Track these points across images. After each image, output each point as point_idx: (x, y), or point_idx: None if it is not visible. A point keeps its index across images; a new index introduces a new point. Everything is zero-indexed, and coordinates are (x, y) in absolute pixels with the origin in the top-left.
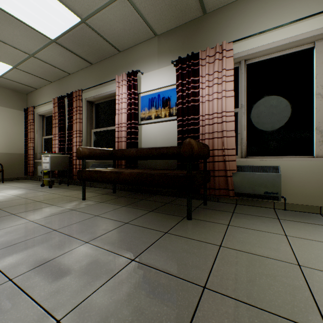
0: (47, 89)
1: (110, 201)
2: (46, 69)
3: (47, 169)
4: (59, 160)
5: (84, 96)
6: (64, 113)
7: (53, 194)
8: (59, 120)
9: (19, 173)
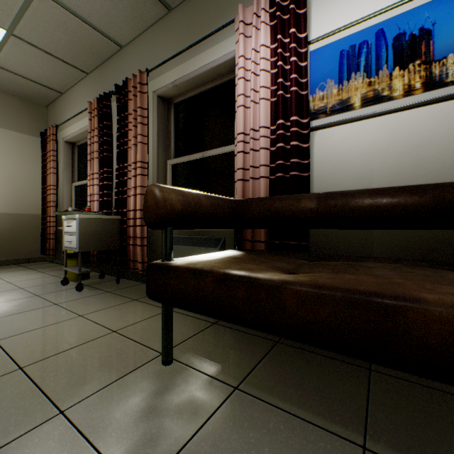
0: (79, 89)
1: (262, 382)
2: (72, 34)
3: (73, 248)
4: (99, 228)
5: (151, 87)
6: (110, 129)
7: (79, 320)
8: (100, 144)
9: (33, 250)
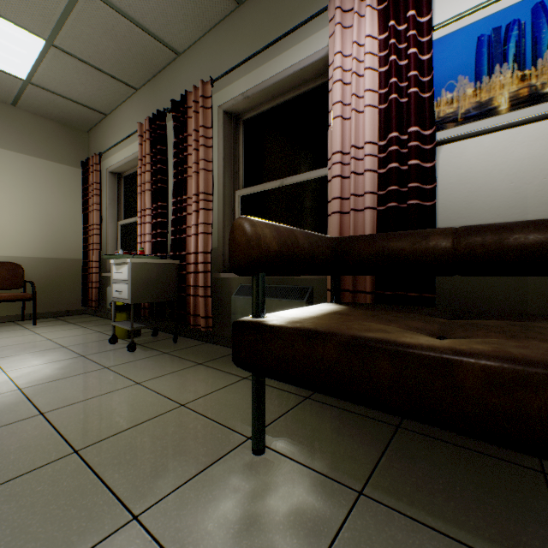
0: (127, 109)
1: (395, 485)
2: (121, 41)
3: (123, 300)
4: (154, 275)
5: (215, 102)
6: (165, 154)
7: (137, 389)
8: (153, 173)
9: (72, 301)
